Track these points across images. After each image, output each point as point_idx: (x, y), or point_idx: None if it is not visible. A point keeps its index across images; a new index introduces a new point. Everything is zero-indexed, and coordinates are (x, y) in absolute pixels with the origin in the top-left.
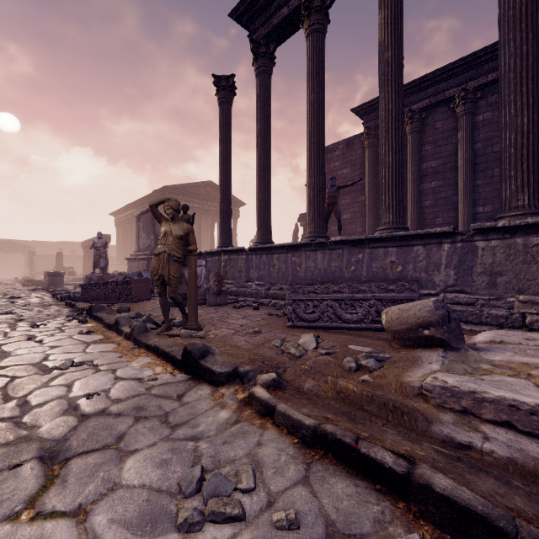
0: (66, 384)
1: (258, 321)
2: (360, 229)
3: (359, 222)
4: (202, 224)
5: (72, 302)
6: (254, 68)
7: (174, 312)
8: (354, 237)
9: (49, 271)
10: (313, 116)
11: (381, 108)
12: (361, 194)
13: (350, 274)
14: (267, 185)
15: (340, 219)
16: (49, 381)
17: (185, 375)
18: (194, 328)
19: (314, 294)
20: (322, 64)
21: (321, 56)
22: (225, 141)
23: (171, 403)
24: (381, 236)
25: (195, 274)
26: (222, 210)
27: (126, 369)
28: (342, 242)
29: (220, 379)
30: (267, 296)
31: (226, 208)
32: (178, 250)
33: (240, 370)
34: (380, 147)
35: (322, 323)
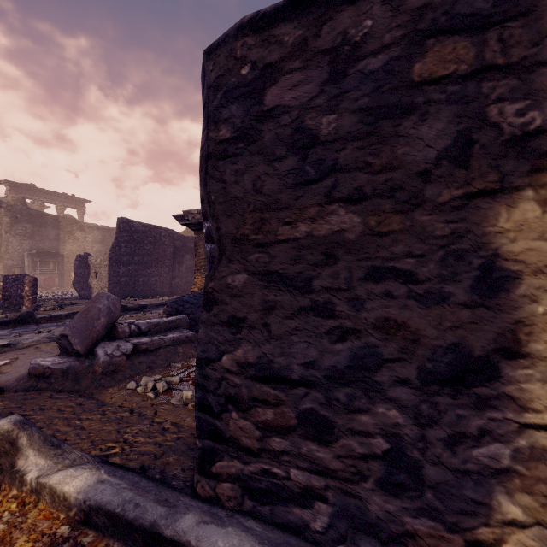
0: None
1: None
2: None
3: None
4: None
5: None
6: None
7: None
8: None
9: None
10: None
11: None
12: None
13: None
14: None
15: None
16: None
17: None
18: None
19: None
20: None
21: None
22: None
23: None
24: None
25: None
26: None
27: None
28: None
29: None
30: None
31: None
32: None
33: None
34: None
35: None
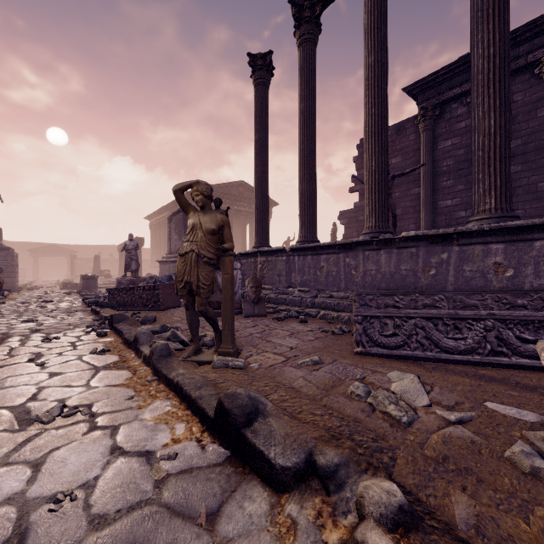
0: (34, 460)
1: (311, 341)
2: (412, 226)
3: (411, 218)
4: (234, 226)
5: (97, 309)
6: (296, 38)
7: (205, 323)
8: (436, 231)
9: (83, 274)
10: (374, 82)
11: (477, 55)
12: (415, 185)
13: (429, 279)
14: (312, 174)
15: (395, 213)
16: (13, 451)
17: (220, 447)
18: (231, 353)
19: (394, 308)
20: (384, 16)
21: (383, 6)
22: (261, 128)
23: (195, 540)
24: (481, 228)
25: (232, 281)
26: (258, 205)
27: (133, 426)
28: (417, 237)
29: (283, 479)
30: (313, 305)
31: (262, 203)
32: (209, 249)
33: (318, 460)
34: (474, 109)
35: (410, 351)
